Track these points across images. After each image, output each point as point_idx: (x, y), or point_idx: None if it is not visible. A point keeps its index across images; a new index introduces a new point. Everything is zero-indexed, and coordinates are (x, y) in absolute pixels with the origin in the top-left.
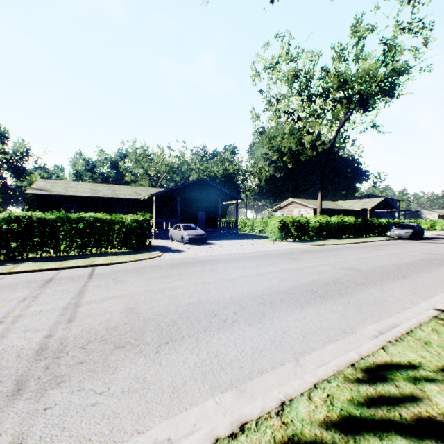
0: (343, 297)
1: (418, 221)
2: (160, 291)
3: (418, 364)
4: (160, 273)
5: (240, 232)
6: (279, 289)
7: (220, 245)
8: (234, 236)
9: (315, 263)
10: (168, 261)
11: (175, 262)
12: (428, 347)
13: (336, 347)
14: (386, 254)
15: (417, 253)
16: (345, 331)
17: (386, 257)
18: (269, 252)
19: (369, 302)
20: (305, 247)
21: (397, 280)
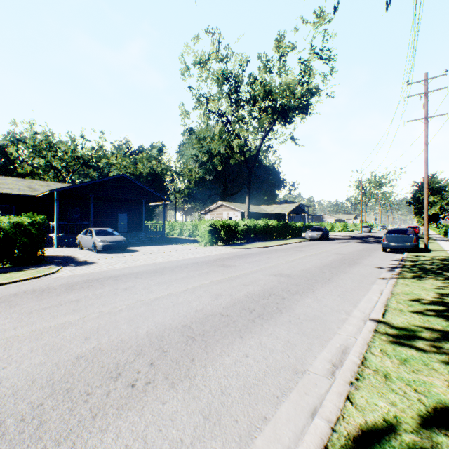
0: (283, 314)
1: (323, 224)
2: (33, 338)
3: (396, 421)
4: (46, 302)
5: (168, 236)
6: (212, 311)
7: (143, 253)
8: (161, 241)
9: (247, 271)
10: (66, 280)
11: (77, 281)
12: (390, 383)
13: (292, 405)
14: (307, 256)
15: (330, 254)
16: (297, 369)
17: (308, 259)
18: (199, 259)
19: (309, 318)
20: (236, 251)
21: (325, 285)
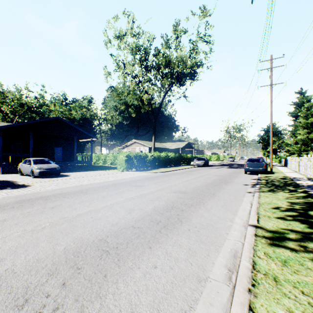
0: (183, 224)
1: (204, 156)
2: None
3: None
4: None
5: (95, 164)
6: (126, 224)
7: (73, 177)
8: (89, 168)
9: (154, 189)
10: None
11: (9, 202)
12: (281, 286)
13: None
14: (196, 178)
15: (211, 175)
16: (200, 278)
17: (197, 180)
18: (118, 181)
19: (204, 226)
20: (145, 175)
21: (211, 198)
